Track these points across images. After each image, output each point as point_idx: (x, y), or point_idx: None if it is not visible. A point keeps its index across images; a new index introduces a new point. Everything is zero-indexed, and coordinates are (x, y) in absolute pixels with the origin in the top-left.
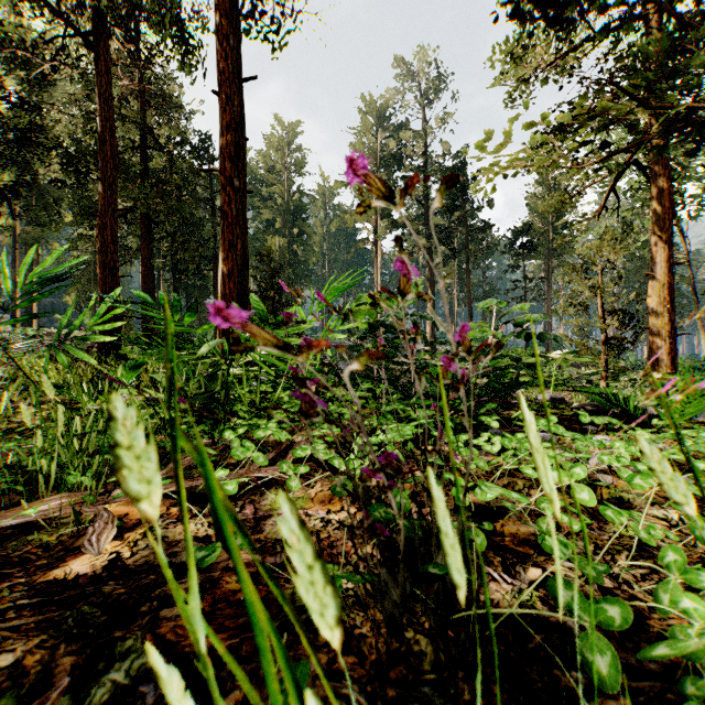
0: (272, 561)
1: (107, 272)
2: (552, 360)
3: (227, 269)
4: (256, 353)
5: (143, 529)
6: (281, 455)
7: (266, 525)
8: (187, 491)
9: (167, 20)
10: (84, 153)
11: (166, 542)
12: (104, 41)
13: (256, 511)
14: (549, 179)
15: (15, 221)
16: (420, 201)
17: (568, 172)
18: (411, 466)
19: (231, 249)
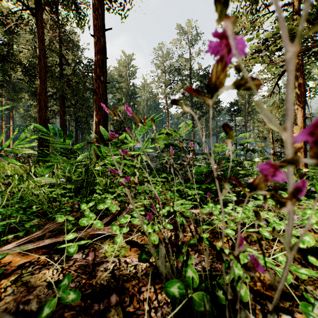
0: (97, 306)
1: (42, 121)
2: (255, 163)
3: (97, 119)
4: (105, 159)
5: (15, 276)
6: (116, 215)
7: (98, 271)
8: (56, 242)
9: (70, 2)
10: (32, 66)
11: (28, 287)
12: (40, 12)
13: (94, 258)
14: None
15: (2, 98)
16: None
17: (268, 65)
18: (189, 224)
19: (99, 110)
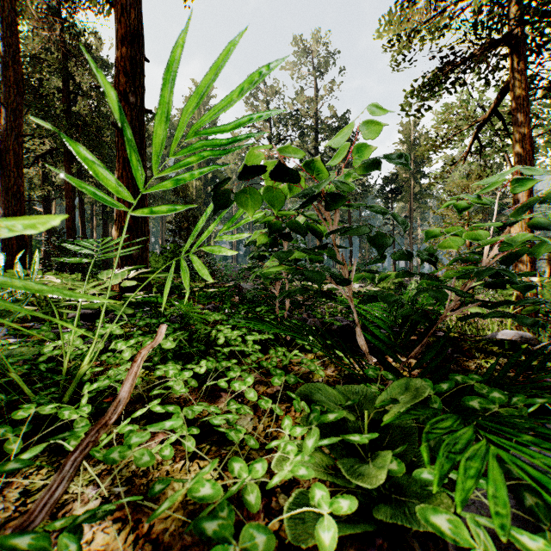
0: None
1: (11, 196)
2: None
3: None
4: None
5: None
6: None
7: None
8: None
9: None
10: None
11: None
12: None
13: None
14: (411, 139)
15: None
16: (311, 153)
17: None
18: None
19: (126, 167)
